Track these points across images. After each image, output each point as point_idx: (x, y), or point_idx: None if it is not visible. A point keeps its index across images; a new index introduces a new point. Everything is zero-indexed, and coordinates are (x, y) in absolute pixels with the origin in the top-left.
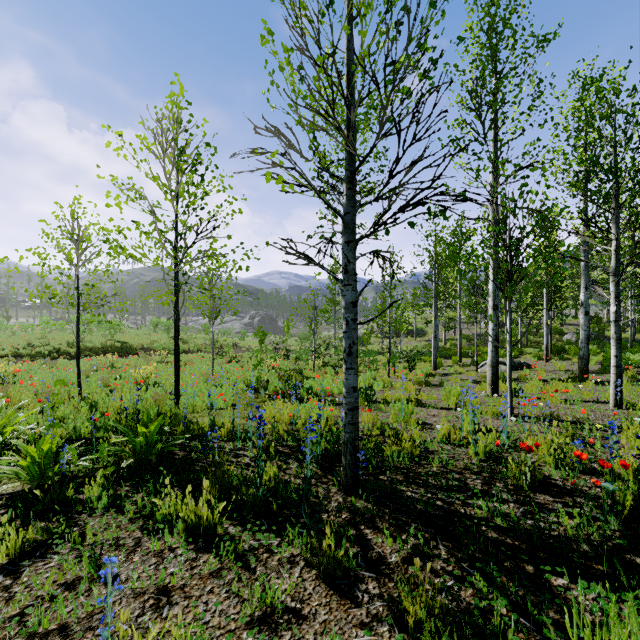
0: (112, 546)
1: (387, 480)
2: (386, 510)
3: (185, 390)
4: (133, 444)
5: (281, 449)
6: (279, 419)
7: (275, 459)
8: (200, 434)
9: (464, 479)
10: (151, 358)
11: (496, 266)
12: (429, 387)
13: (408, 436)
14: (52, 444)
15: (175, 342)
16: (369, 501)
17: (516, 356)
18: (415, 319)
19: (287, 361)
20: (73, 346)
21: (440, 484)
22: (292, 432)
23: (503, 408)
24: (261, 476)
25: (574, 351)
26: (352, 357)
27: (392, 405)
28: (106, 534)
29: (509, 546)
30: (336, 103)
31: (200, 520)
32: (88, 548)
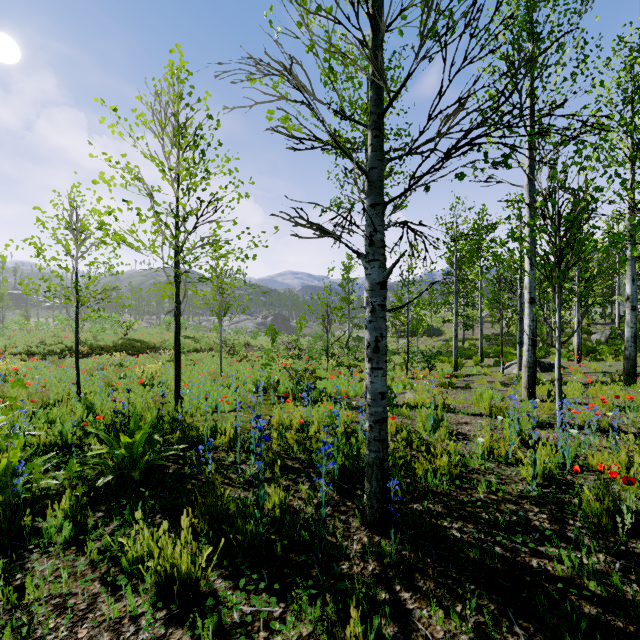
0: (56, 608)
1: (423, 511)
2: (427, 559)
3: (183, 392)
4: (115, 456)
5: (290, 463)
6: (289, 425)
7: (281, 482)
8: (199, 442)
9: (524, 512)
10: (161, 357)
11: (533, 254)
12: (453, 389)
13: (444, 452)
14: (11, 458)
15: (175, 338)
16: (403, 543)
17: (542, 356)
18: (431, 318)
19: (299, 361)
20: (85, 344)
21: (493, 519)
22: (303, 442)
23: (546, 415)
24: (262, 507)
25: (607, 351)
26: (379, 354)
27: (418, 411)
28: (53, 588)
29: (622, 634)
30: (352, 77)
31: (177, 572)
32: (24, 610)
